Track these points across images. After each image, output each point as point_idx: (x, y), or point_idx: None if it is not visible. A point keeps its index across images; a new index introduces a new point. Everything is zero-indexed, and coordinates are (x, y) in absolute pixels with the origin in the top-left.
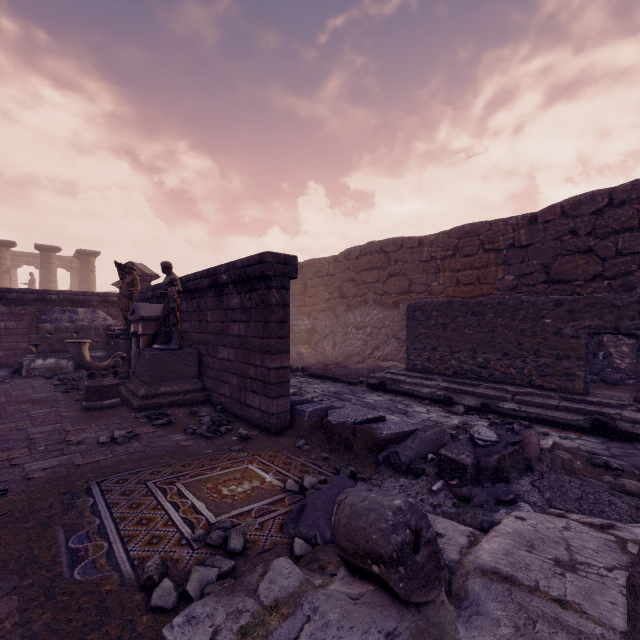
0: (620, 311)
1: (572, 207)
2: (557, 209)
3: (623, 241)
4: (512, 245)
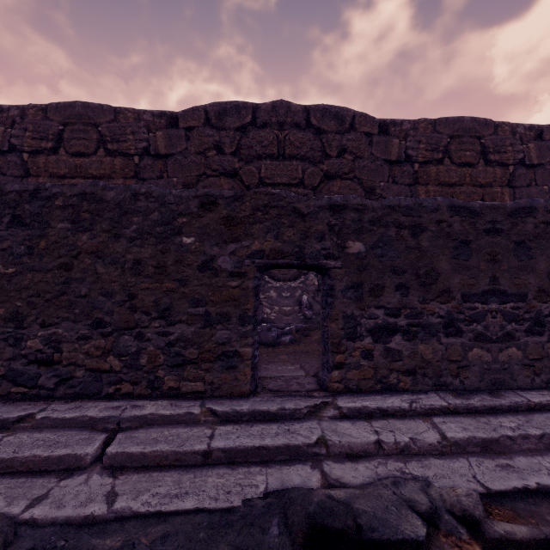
0: (306, 223)
1: (218, 115)
2: (202, 113)
3: (266, 168)
4: (147, 151)
